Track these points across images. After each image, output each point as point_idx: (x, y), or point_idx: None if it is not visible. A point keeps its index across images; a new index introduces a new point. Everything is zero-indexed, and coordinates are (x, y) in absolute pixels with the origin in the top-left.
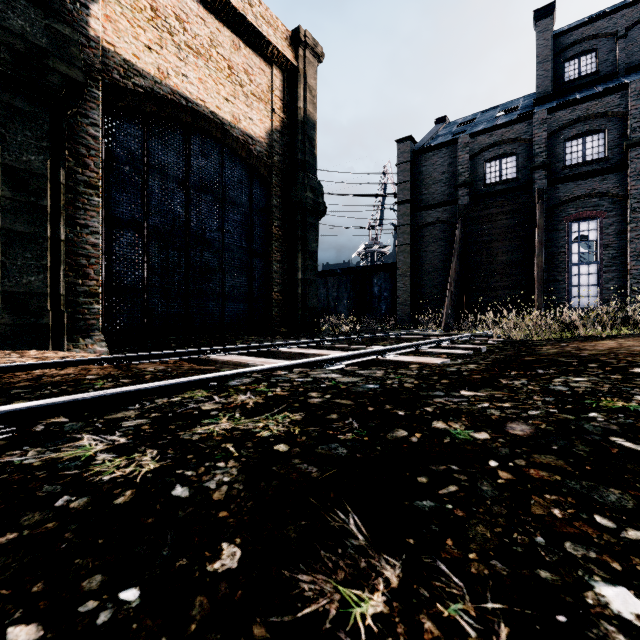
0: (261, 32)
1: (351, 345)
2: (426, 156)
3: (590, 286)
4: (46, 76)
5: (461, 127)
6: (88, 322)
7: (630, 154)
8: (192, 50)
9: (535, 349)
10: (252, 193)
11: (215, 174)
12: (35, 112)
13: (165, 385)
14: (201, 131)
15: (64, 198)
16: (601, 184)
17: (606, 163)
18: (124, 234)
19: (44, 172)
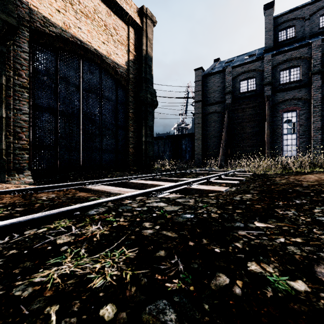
0: (122, 7)
1: (171, 178)
2: (209, 78)
3: (292, 145)
4: None
5: (227, 64)
6: (21, 165)
7: (313, 78)
8: (84, 14)
9: (272, 180)
10: (118, 94)
11: (97, 83)
12: None
13: (37, 217)
14: (89, 59)
15: (5, 93)
16: (298, 93)
17: (301, 82)
18: (43, 115)
19: None
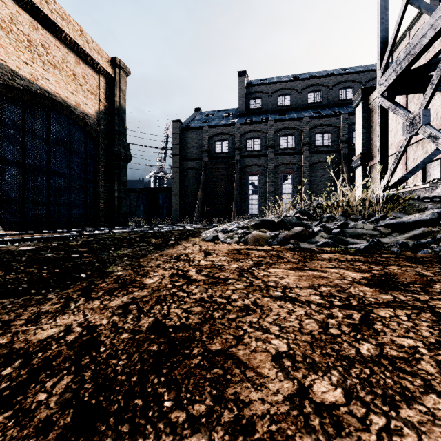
0: (94, 58)
1: None
2: (188, 132)
3: (255, 204)
4: None
5: (207, 117)
6: None
7: (268, 150)
8: (52, 65)
9: None
10: (87, 146)
11: (65, 135)
12: None
13: (101, 232)
14: (57, 111)
15: None
16: (259, 161)
17: (261, 152)
18: (11, 169)
19: None
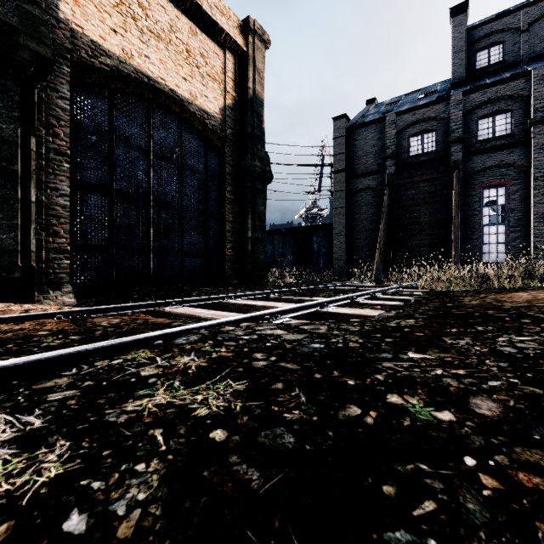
0: (215, 20)
1: (294, 296)
2: (358, 132)
3: (499, 244)
4: (17, 52)
5: (388, 107)
6: (58, 276)
7: (533, 131)
8: (153, 34)
9: (458, 300)
10: (207, 162)
11: (174, 144)
12: (6, 84)
13: (108, 345)
14: (162, 106)
15: (34, 163)
16: (508, 156)
17: (512, 138)
18: (91, 197)
19: (15, 139)
